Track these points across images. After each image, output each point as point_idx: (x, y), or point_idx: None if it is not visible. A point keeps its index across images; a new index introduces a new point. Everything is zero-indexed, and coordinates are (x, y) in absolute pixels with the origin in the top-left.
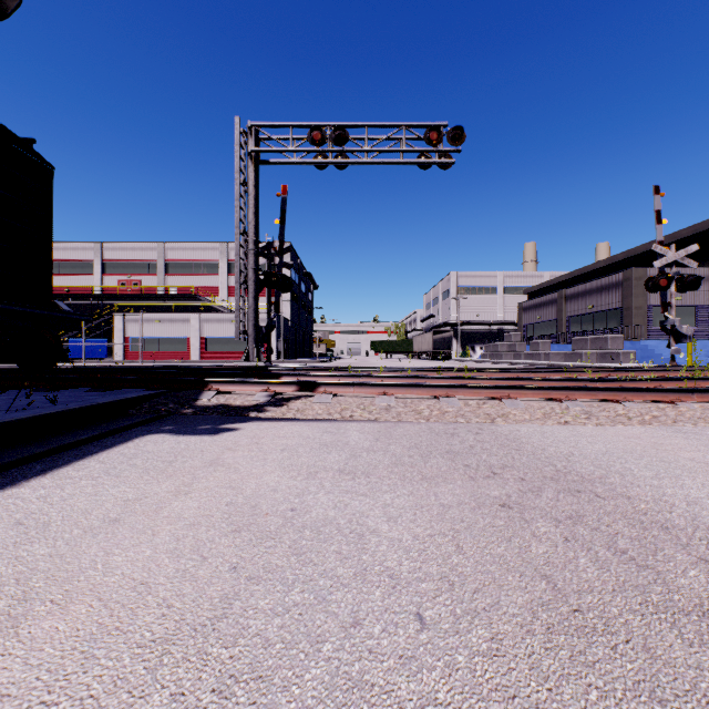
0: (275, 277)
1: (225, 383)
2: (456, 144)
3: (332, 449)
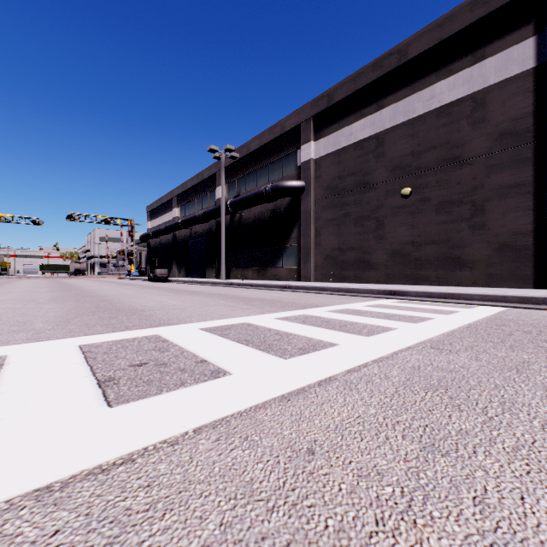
0: None
1: None
2: (41, 224)
3: None
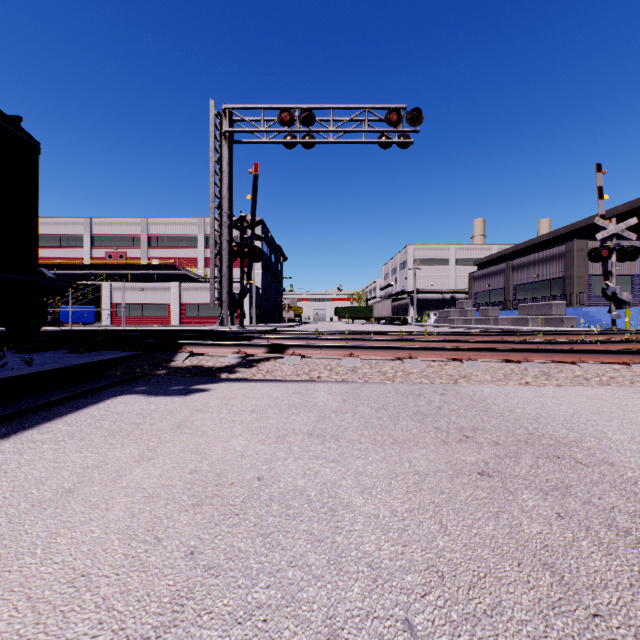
0: (247, 248)
1: (198, 346)
2: (415, 125)
3: (301, 410)
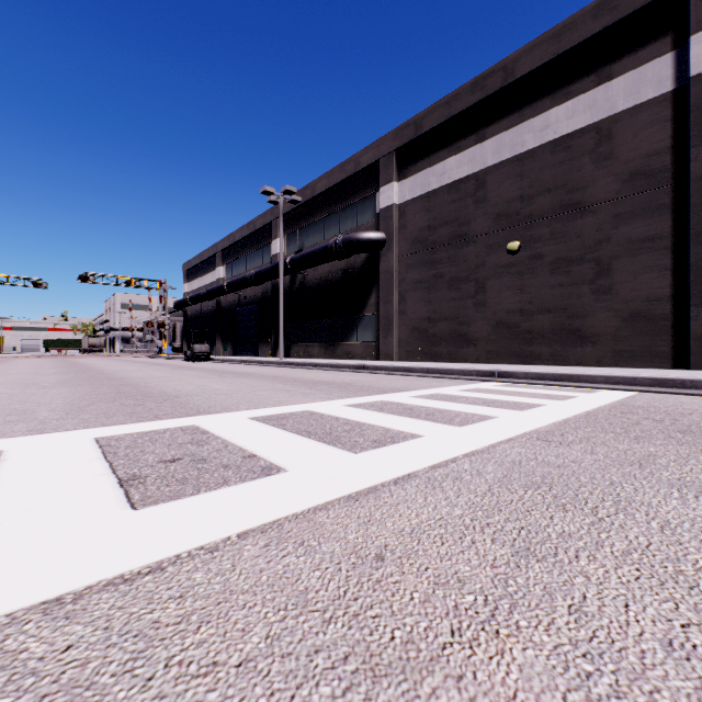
0: None
1: None
2: (45, 287)
3: None
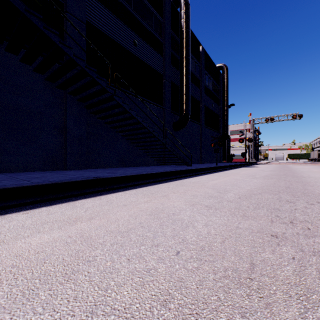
0: (257, 145)
1: (259, 162)
2: (300, 117)
3: (271, 165)
